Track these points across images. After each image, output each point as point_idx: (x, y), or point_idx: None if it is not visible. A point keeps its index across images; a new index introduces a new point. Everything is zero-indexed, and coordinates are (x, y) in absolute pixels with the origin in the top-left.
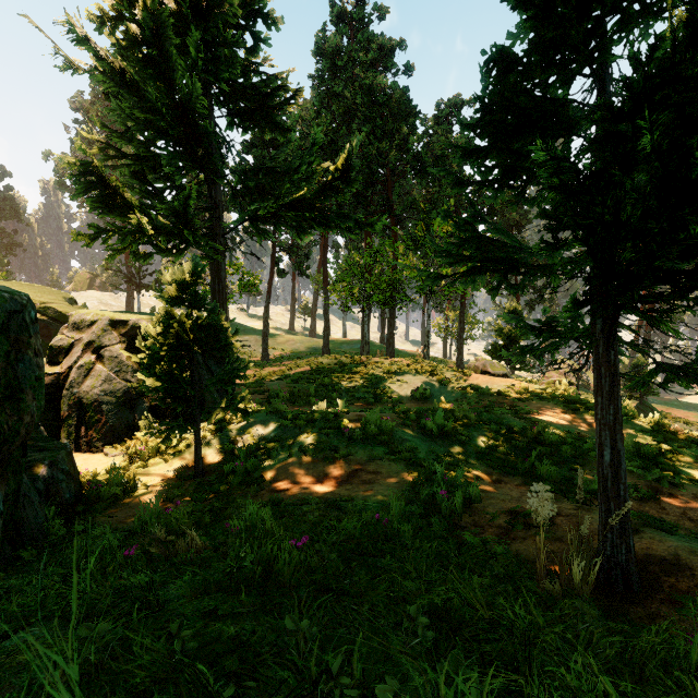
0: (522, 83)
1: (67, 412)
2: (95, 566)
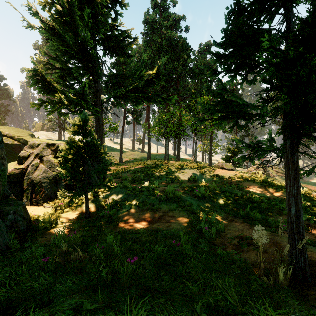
0: (247, 21)
1: (26, 187)
2: (26, 269)
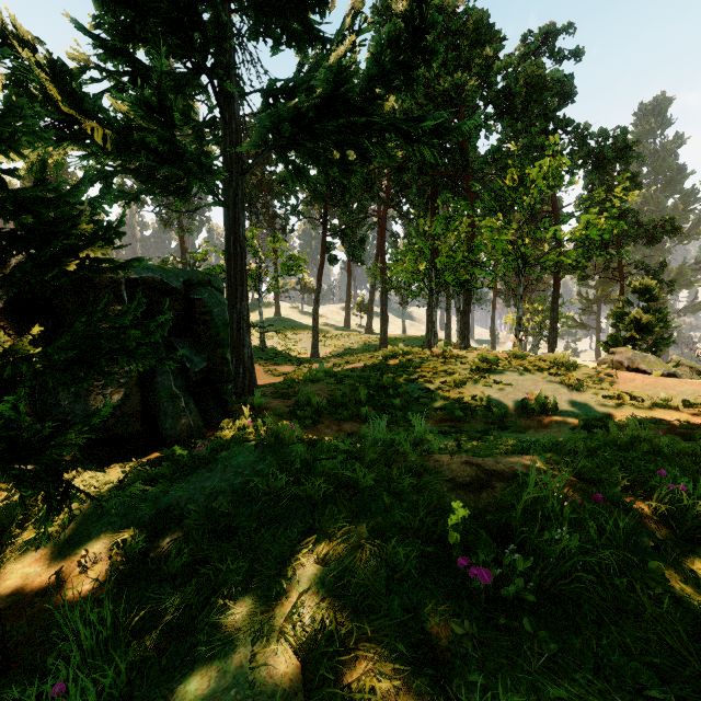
0: None
1: None
2: None
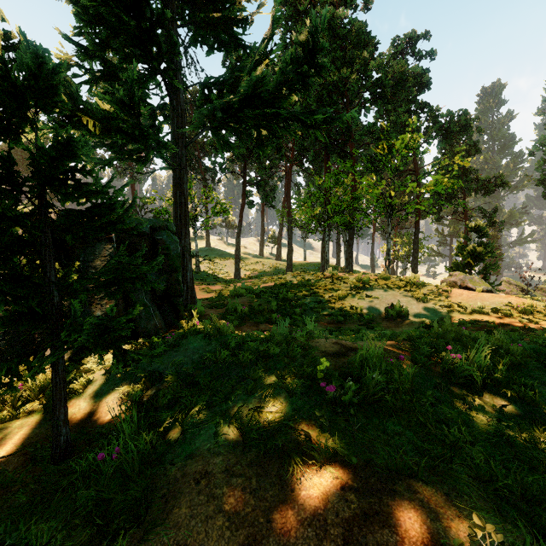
0: None
1: None
2: None
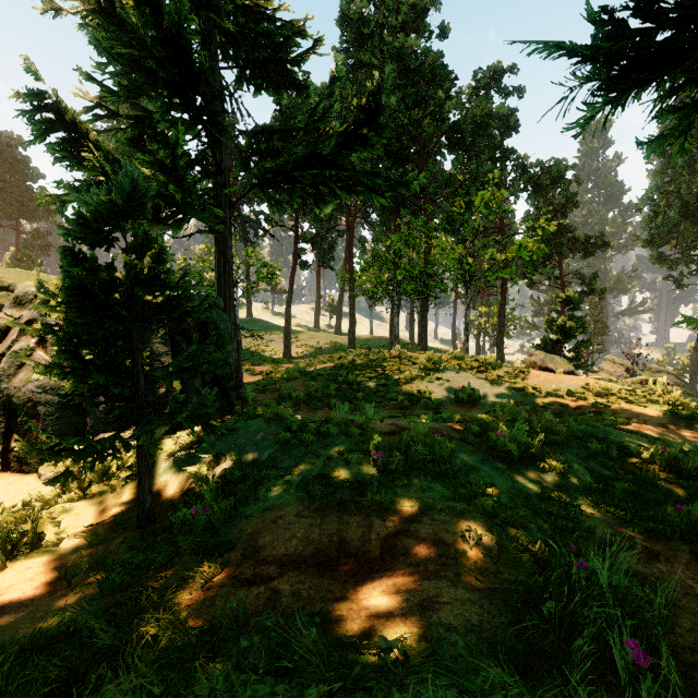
0: None
1: None
2: None
